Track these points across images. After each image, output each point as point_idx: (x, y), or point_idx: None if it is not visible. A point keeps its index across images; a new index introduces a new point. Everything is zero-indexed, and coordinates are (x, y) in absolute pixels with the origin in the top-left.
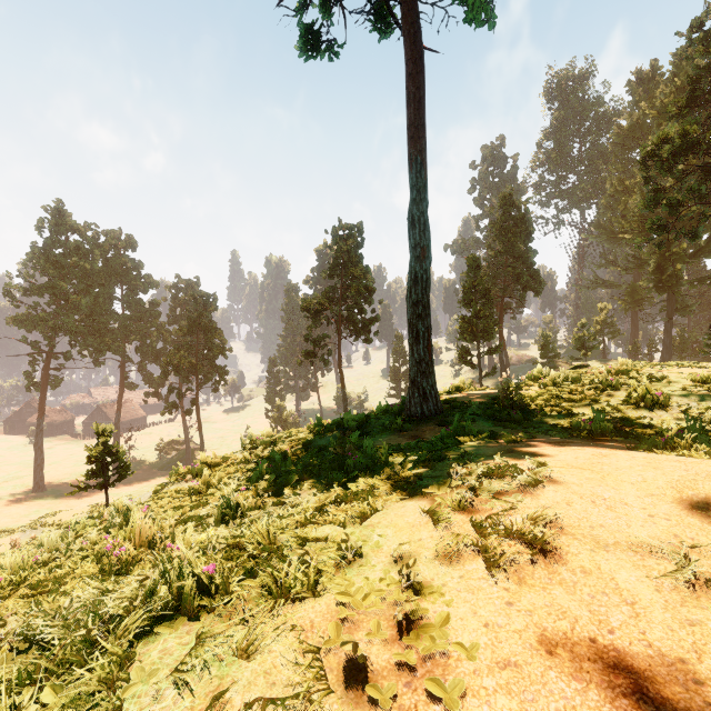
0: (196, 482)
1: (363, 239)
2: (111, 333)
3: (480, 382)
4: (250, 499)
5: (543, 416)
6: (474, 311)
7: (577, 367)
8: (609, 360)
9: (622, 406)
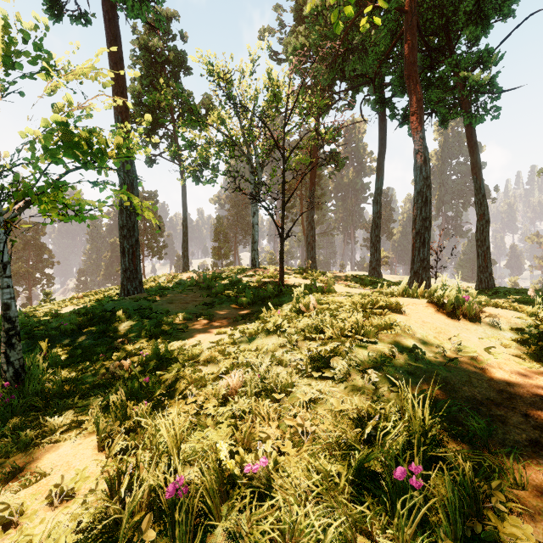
0: None
1: (158, 200)
2: None
3: None
4: None
5: None
6: (219, 244)
7: None
8: None
9: None
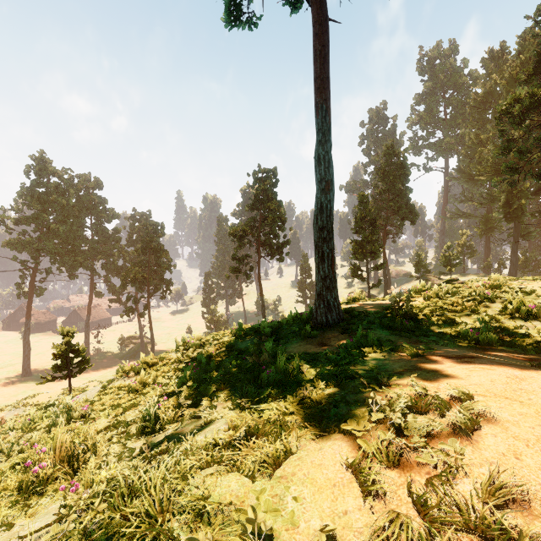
0: (134, 381)
1: (277, 180)
2: (83, 254)
3: (368, 292)
4: (169, 411)
5: (431, 324)
6: (364, 236)
7: (449, 280)
8: (468, 274)
9: (500, 316)
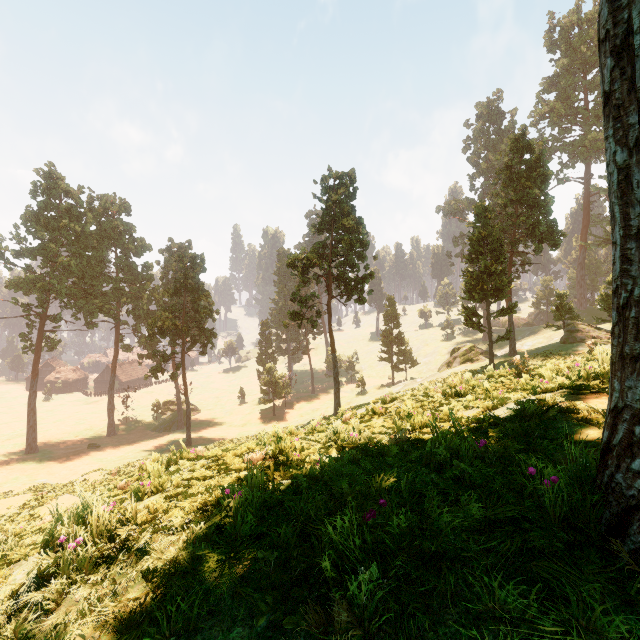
0: None
1: (356, 188)
2: (104, 296)
3: (490, 347)
4: None
5: None
6: (484, 266)
7: None
8: None
9: None
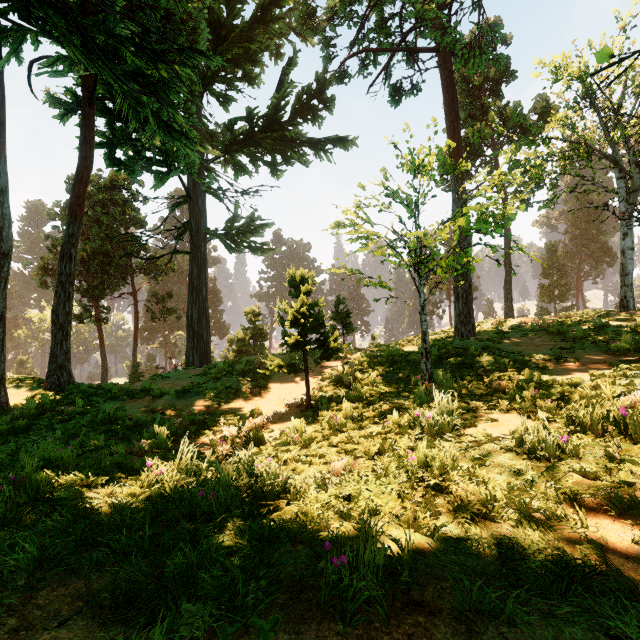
0: None
1: None
2: None
3: None
4: None
5: None
6: (551, 281)
7: None
8: None
9: None
